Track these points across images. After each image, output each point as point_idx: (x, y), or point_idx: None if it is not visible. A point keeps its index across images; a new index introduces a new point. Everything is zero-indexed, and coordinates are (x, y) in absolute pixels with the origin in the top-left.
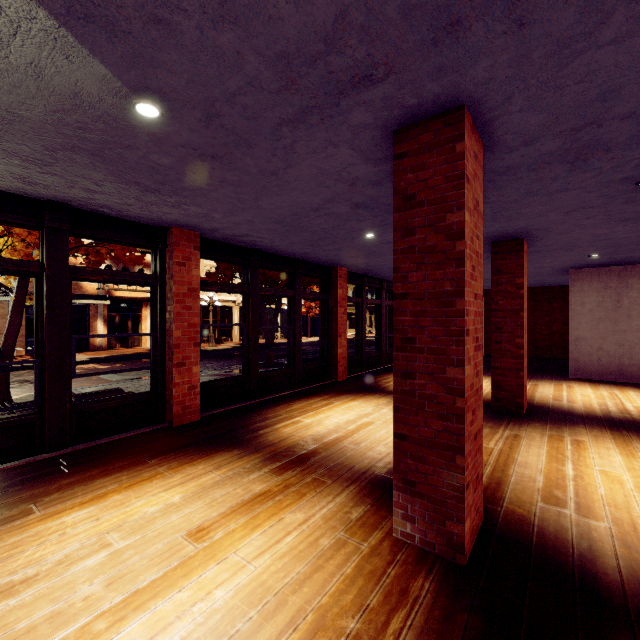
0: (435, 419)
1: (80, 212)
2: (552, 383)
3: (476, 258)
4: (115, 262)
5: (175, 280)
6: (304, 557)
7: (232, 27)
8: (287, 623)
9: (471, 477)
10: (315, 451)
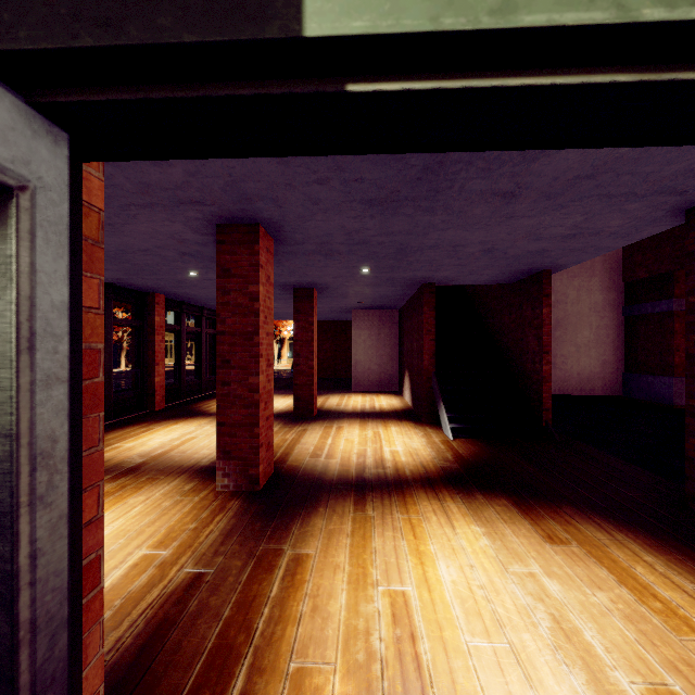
0: (243, 409)
1: None
2: (339, 395)
3: (268, 311)
4: None
5: None
6: (152, 513)
7: (113, 167)
8: (148, 537)
9: (264, 441)
10: (144, 463)
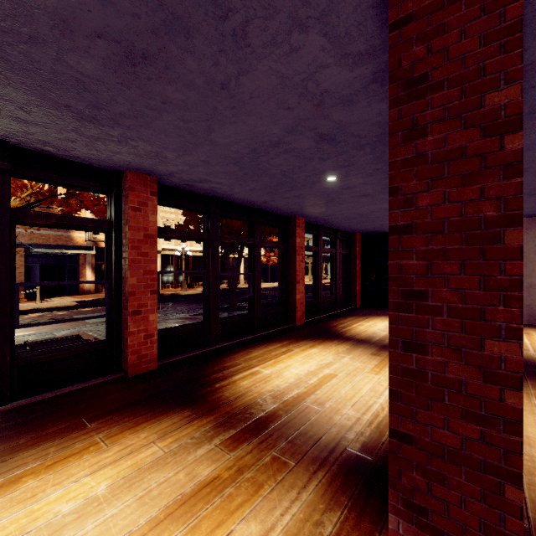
0: (463, 419)
1: (24, 152)
2: None
3: None
4: (101, 218)
5: (130, 226)
6: None
7: None
8: None
9: None
10: (274, 413)
